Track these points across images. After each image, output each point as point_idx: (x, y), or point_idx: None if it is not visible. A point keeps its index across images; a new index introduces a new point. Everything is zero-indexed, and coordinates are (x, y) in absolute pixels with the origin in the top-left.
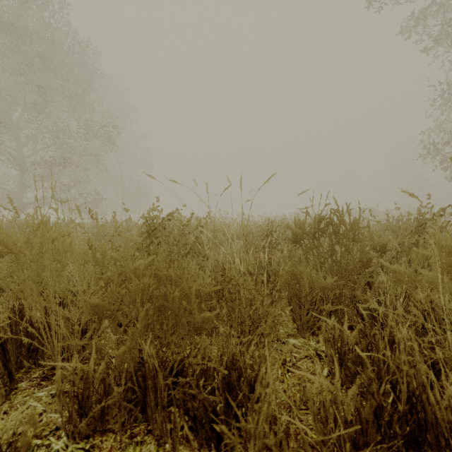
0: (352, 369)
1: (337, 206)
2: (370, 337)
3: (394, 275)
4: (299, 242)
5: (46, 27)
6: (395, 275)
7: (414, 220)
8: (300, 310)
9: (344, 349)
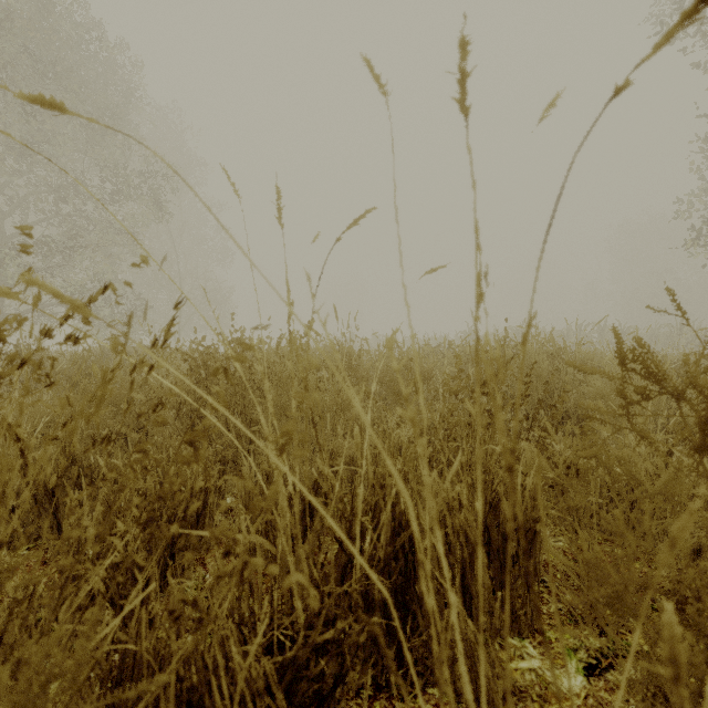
0: None
1: None
2: None
3: None
4: None
5: (37, 8)
6: None
7: None
8: None
9: None
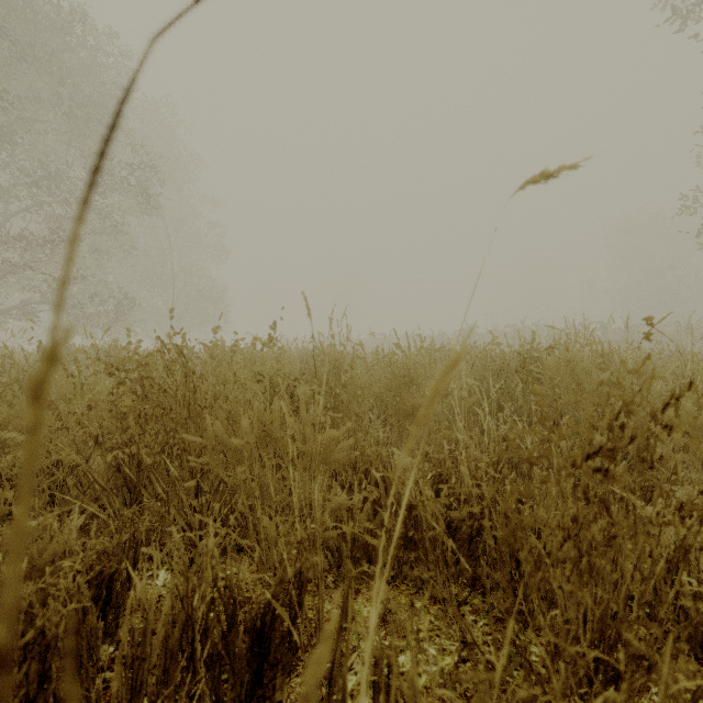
0: None
1: None
2: None
3: None
4: None
5: None
6: None
7: None
8: None
9: None
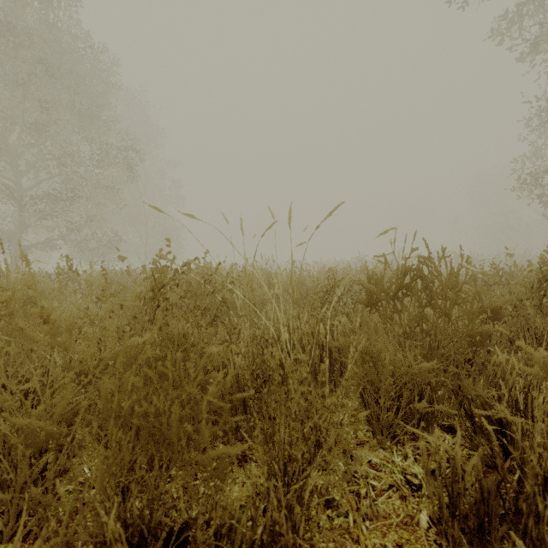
0: (472, 521)
1: (430, 252)
2: (503, 471)
3: (541, 367)
4: (375, 305)
5: (49, 28)
6: (542, 367)
7: (537, 272)
8: (378, 407)
9: (457, 487)
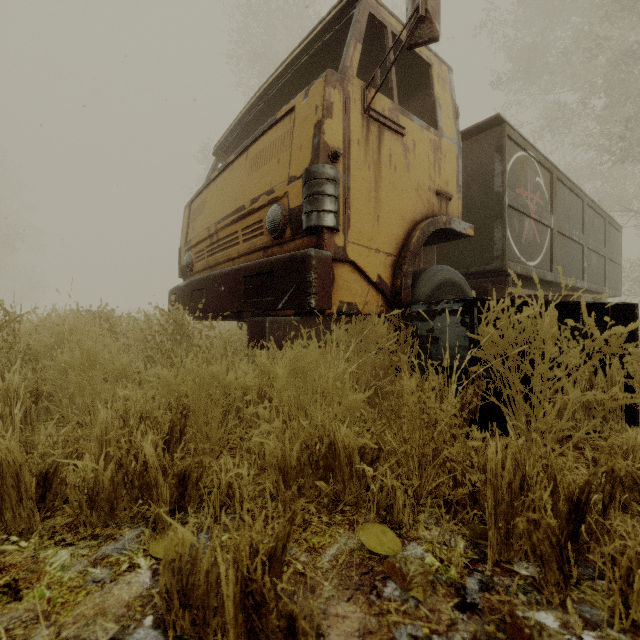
0: None
1: None
2: None
3: None
4: None
5: None
6: None
7: None
8: None
9: None
